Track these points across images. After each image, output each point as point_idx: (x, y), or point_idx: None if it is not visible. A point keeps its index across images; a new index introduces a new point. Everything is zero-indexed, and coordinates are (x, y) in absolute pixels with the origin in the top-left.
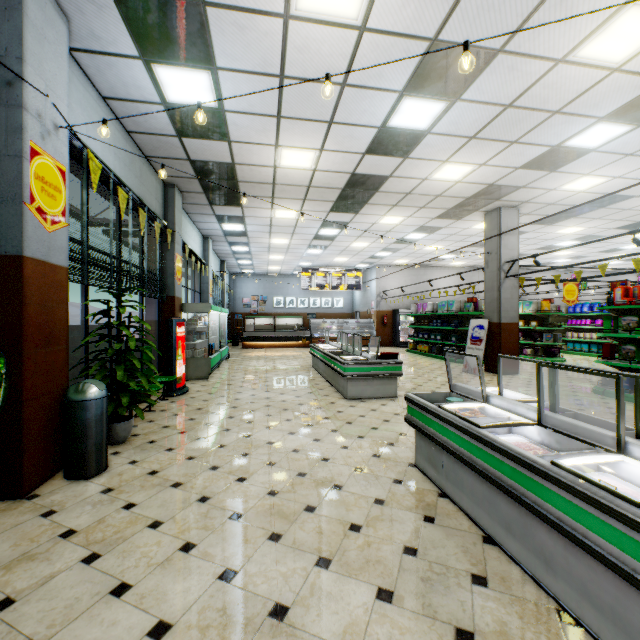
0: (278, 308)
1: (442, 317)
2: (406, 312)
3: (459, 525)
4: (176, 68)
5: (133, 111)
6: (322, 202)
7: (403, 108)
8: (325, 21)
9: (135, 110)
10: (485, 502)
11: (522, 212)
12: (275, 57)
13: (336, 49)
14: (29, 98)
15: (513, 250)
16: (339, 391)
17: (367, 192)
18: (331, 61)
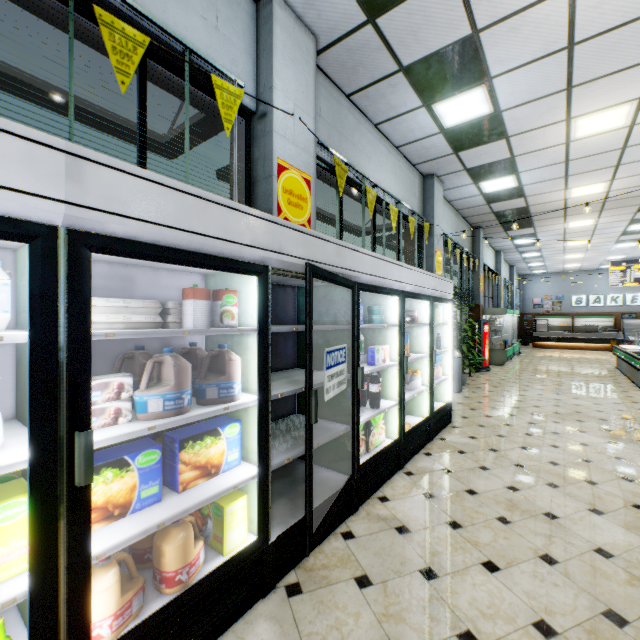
0: (577, 307)
1: None
2: None
3: None
4: (492, 180)
5: (462, 202)
6: (623, 208)
7: None
8: (597, 134)
9: (463, 201)
10: None
11: None
12: (560, 157)
13: (610, 139)
14: (434, 231)
15: None
16: (637, 386)
17: None
18: (608, 144)
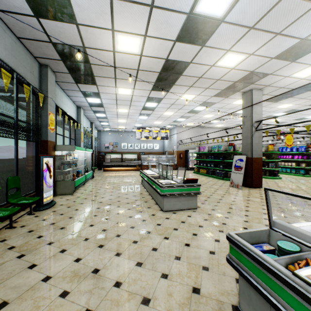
0: (124, 149)
1: (214, 154)
2: (192, 151)
3: None
4: None
5: None
6: (147, 83)
7: None
8: None
9: None
10: None
11: (263, 93)
12: None
13: None
14: None
15: (259, 115)
16: (157, 204)
17: (175, 75)
18: None
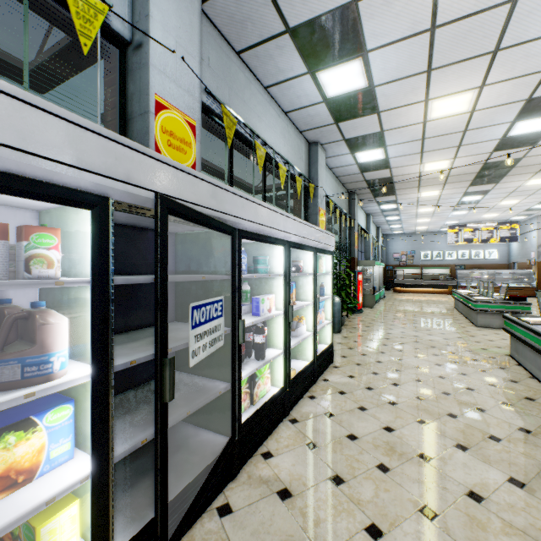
0: (425, 261)
1: None
2: None
3: (518, 372)
4: (366, 151)
5: (341, 170)
6: (460, 182)
7: (518, 126)
8: (447, 116)
9: (342, 169)
10: (533, 361)
11: None
12: (418, 134)
13: (456, 122)
14: (319, 192)
15: None
16: (471, 322)
17: (503, 170)
18: (454, 126)
